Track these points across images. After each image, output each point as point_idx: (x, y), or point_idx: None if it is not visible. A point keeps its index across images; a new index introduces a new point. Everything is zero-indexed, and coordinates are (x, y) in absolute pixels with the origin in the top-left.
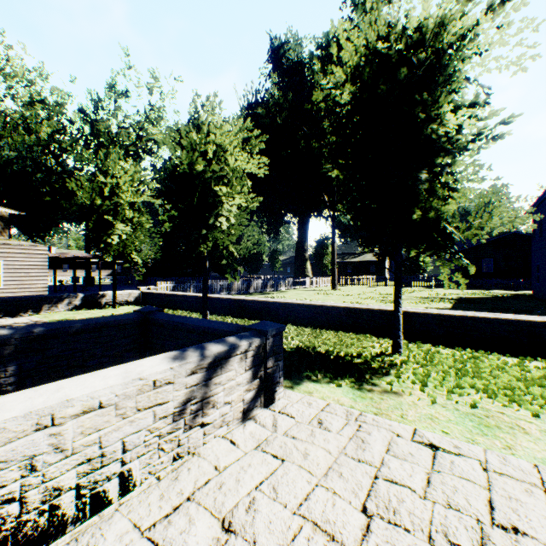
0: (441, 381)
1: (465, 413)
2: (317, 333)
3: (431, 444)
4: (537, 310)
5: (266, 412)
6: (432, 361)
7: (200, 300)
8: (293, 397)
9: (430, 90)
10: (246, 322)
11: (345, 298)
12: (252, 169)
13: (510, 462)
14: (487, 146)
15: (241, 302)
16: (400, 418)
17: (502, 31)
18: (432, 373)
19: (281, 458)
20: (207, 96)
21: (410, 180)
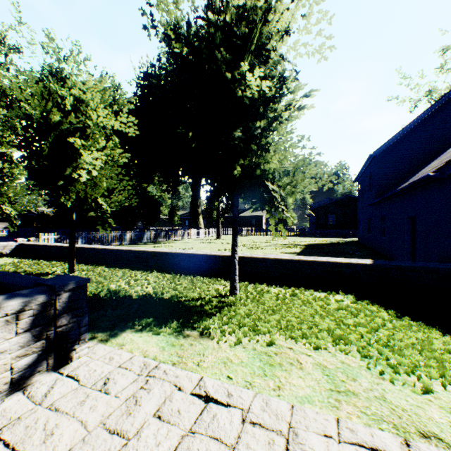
0: (255, 320)
1: (259, 352)
2: (176, 278)
3: (208, 394)
4: (356, 252)
5: (51, 377)
6: (259, 300)
7: (77, 251)
8: (100, 352)
9: (249, 60)
10: (114, 270)
11: (223, 246)
12: (116, 125)
13: (272, 407)
14: (299, 116)
15: (115, 252)
16: (196, 366)
17: (306, 19)
18: (254, 312)
19: (14, 446)
20: (70, 50)
21: (224, 137)
